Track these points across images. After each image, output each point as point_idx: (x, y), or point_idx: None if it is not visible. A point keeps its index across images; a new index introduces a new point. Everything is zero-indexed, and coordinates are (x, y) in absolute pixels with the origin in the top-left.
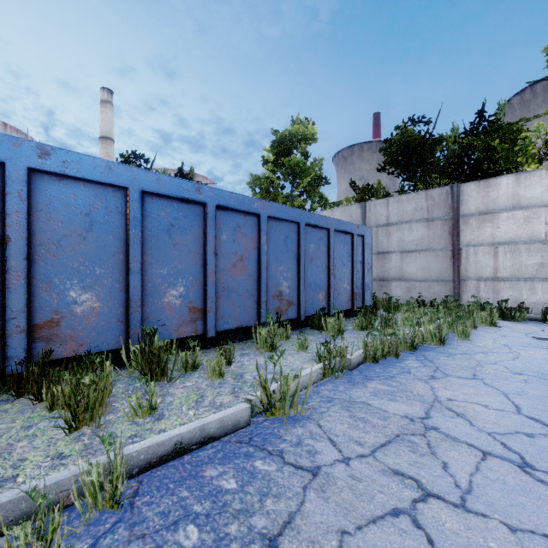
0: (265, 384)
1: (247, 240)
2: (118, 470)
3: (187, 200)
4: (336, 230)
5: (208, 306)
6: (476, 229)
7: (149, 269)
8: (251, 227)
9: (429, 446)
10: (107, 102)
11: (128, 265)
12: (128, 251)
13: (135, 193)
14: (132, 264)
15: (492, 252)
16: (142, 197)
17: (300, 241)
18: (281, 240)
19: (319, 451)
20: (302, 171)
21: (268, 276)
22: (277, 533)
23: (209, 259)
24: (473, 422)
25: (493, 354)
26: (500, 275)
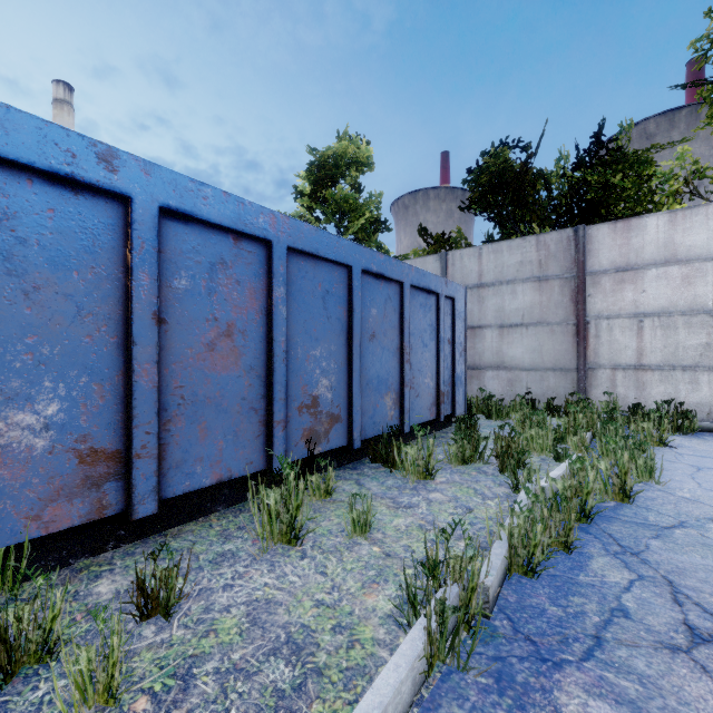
0: None
1: (241, 292)
2: None
3: (73, 182)
4: (412, 286)
5: (136, 443)
6: (611, 292)
7: None
8: (251, 266)
9: None
10: (63, 102)
11: None
12: None
13: None
14: None
15: (635, 327)
16: None
17: (353, 300)
18: (316, 297)
19: None
20: (353, 209)
21: (289, 367)
22: None
23: (139, 332)
24: None
25: None
26: (646, 361)
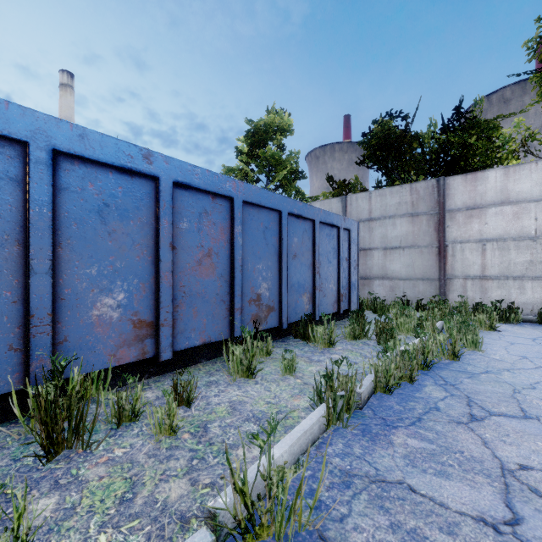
0: (243, 485)
1: (216, 229)
2: None
3: (131, 171)
4: (321, 222)
5: (162, 318)
6: (463, 224)
7: (67, 267)
8: (221, 213)
9: None
10: (67, 86)
11: (28, 262)
12: (28, 240)
13: (41, 152)
14: (34, 260)
15: (480, 249)
16: (54, 159)
17: (282, 233)
18: (259, 231)
19: None
20: (278, 164)
21: (243, 276)
22: None
23: (163, 254)
24: None
25: (521, 373)
26: (488, 273)
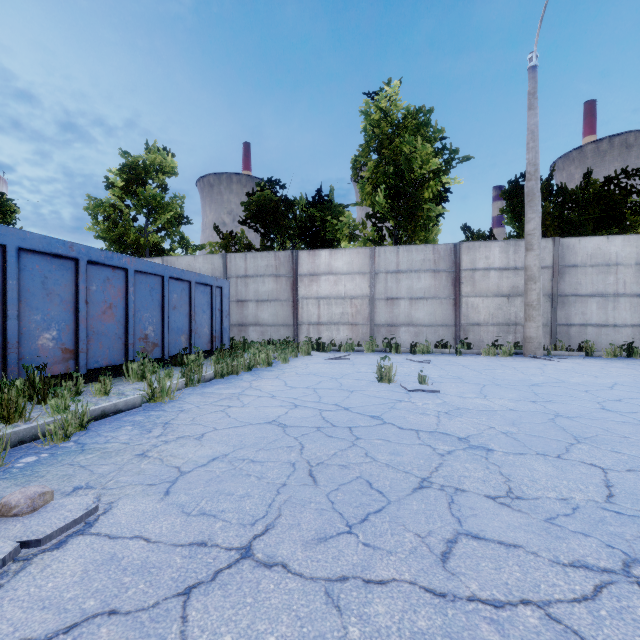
0: (151, 383)
1: (115, 290)
2: (85, 411)
3: (60, 256)
4: (197, 282)
5: (80, 347)
6: (308, 286)
7: (24, 315)
8: (119, 279)
9: (238, 398)
10: None
11: (6, 312)
12: (6, 300)
13: (13, 250)
14: (9, 311)
15: (317, 304)
16: (18, 253)
17: (165, 291)
18: (147, 290)
19: (185, 406)
20: (160, 207)
21: (135, 321)
22: (168, 421)
23: (81, 307)
24: (262, 390)
25: (295, 368)
26: (321, 321)
